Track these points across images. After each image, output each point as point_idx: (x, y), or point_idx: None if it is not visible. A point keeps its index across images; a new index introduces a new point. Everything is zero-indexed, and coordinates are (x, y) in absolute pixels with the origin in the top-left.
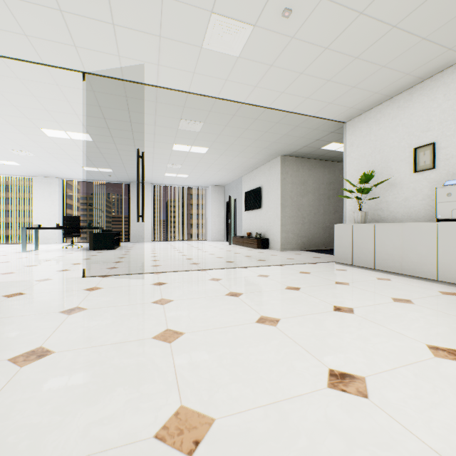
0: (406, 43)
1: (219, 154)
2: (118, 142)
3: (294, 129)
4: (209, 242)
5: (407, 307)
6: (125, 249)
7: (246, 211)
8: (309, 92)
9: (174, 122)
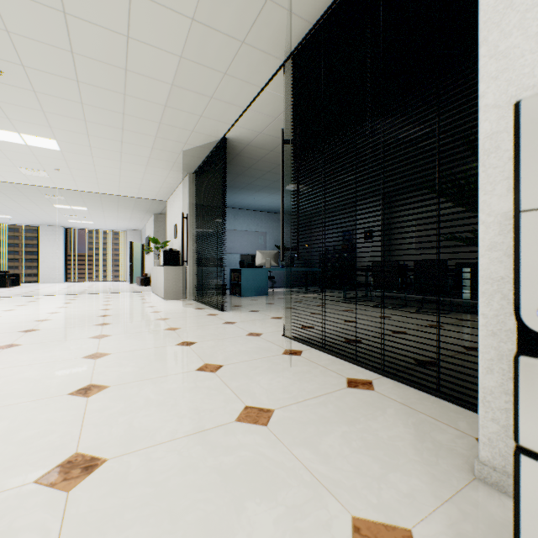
0: (137, 179)
1: (101, 211)
2: (2, 201)
3: (137, 202)
4: (121, 282)
5: (100, 302)
6: (20, 287)
7: (147, 255)
8: (117, 189)
9: (40, 195)
